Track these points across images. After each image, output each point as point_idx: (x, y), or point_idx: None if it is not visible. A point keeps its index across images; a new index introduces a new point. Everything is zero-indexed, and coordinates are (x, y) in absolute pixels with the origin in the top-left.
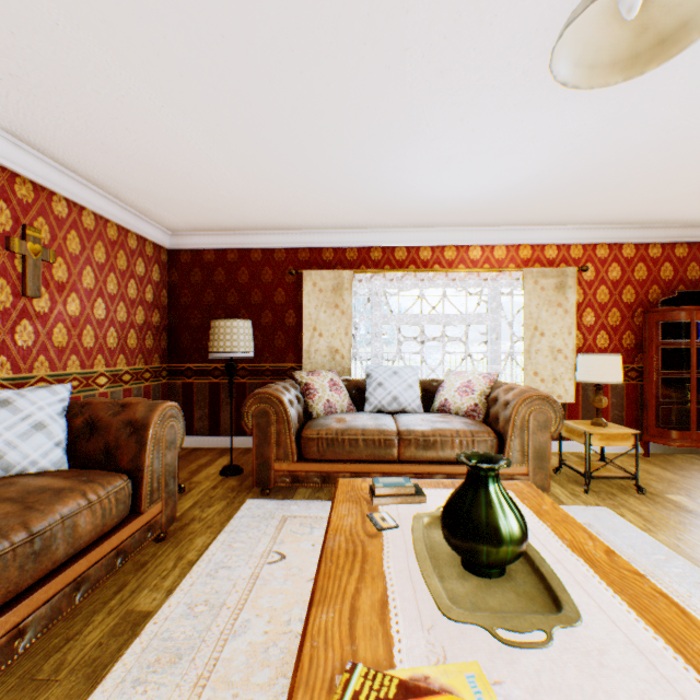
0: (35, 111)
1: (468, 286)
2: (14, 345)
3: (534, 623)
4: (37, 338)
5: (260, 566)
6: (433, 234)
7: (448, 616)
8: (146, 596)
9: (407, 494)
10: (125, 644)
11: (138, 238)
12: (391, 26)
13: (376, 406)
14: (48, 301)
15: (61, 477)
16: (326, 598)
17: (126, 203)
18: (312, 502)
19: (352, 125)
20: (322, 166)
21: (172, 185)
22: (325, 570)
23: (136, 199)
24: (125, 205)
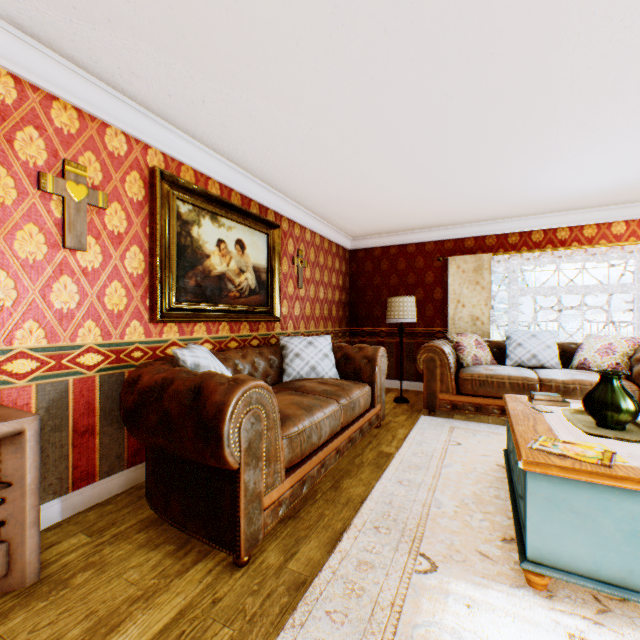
0: (315, 191)
1: (610, 258)
2: (294, 314)
3: (636, 439)
4: (300, 311)
5: (446, 445)
6: (571, 216)
7: (586, 432)
8: (385, 447)
9: (556, 401)
10: (386, 461)
11: (336, 246)
12: (542, 116)
13: (516, 361)
14: (304, 290)
15: (342, 380)
16: (518, 424)
17: (333, 226)
18: (468, 422)
19: (505, 163)
20: (475, 187)
21: (367, 212)
22: (513, 418)
23: (340, 223)
24: (332, 226)
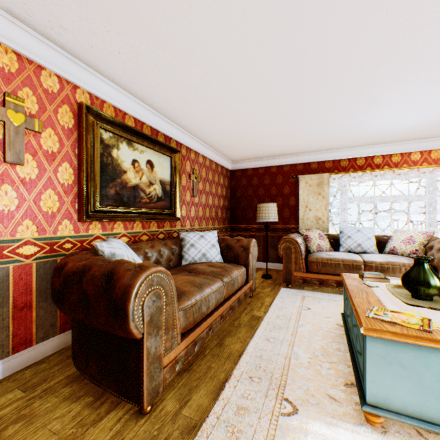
0: (205, 126)
1: (409, 177)
2: (190, 215)
3: None
4: (195, 213)
5: (299, 310)
6: (383, 148)
7: (406, 303)
8: (256, 312)
9: (379, 278)
10: (257, 322)
11: (220, 167)
12: (369, 72)
13: (347, 248)
14: (198, 198)
15: (225, 263)
16: (355, 297)
17: (219, 152)
18: (314, 292)
19: (341, 107)
20: (319, 126)
21: (243, 143)
22: (351, 292)
23: (224, 150)
24: (218, 153)
